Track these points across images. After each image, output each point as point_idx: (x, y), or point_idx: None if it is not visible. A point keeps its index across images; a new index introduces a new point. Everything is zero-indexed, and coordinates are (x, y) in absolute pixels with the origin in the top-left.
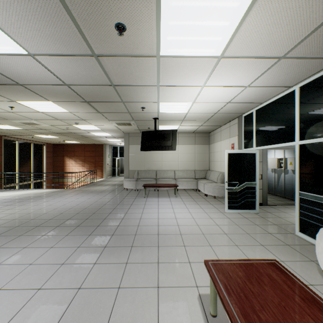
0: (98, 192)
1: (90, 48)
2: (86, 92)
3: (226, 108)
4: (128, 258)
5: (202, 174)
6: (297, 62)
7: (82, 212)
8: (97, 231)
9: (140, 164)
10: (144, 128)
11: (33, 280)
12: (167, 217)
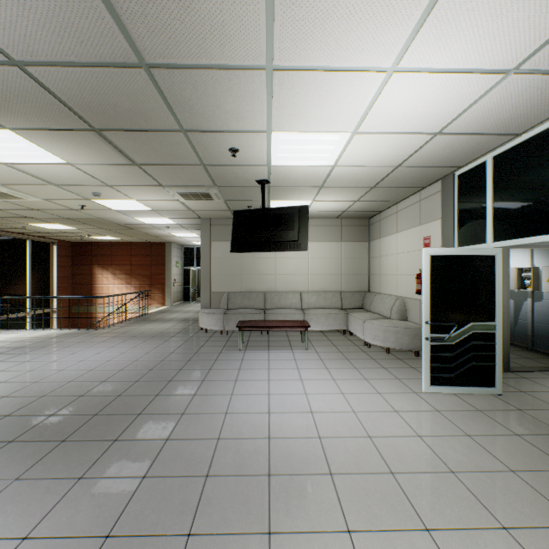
0: (147, 337)
1: None
2: (80, 95)
3: (425, 153)
4: None
5: (355, 301)
6: None
7: (91, 393)
8: (104, 463)
9: (233, 281)
10: (239, 208)
11: None
12: (290, 409)
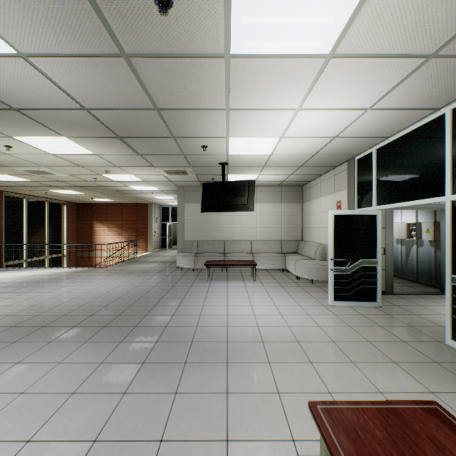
0: (140, 273)
1: (115, 42)
2: (116, 121)
3: (331, 147)
4: (179, 383)
5: (291, 247)
6: (455, 64)
7: (112, 304)
8: (132, 336)
9: (201, 232)
10: (206, 179)
11: (20, 424)
12: (241, 313)
